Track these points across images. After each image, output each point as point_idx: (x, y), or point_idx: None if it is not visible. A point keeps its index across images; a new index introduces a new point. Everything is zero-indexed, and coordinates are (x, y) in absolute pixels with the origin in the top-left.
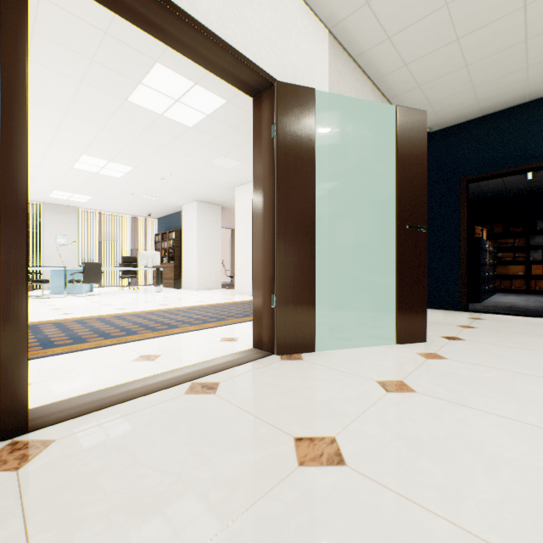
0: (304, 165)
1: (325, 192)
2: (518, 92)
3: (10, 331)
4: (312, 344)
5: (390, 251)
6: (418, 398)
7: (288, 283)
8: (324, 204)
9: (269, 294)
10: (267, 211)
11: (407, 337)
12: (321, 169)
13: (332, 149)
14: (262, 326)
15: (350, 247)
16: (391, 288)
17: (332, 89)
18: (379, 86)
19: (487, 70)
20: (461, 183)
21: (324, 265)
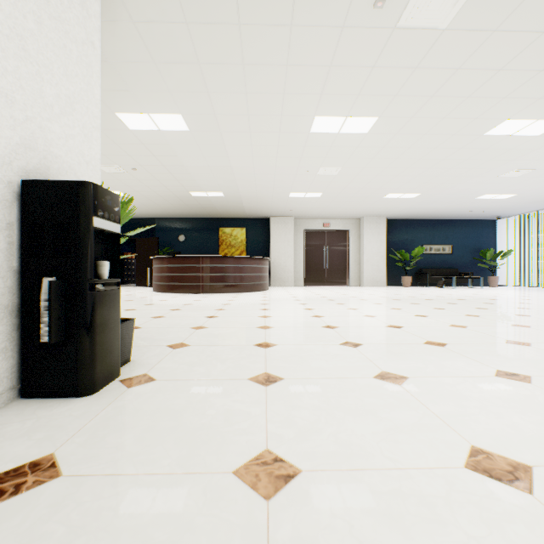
0: None
1: None
2: None
3: None
4: None
5: None
6: None
7: None
8: None
9: None
10: None
11: None
12: None
13: None
14: None
15: None
16: None
17: None
18: None
19: None
20: None
21: None
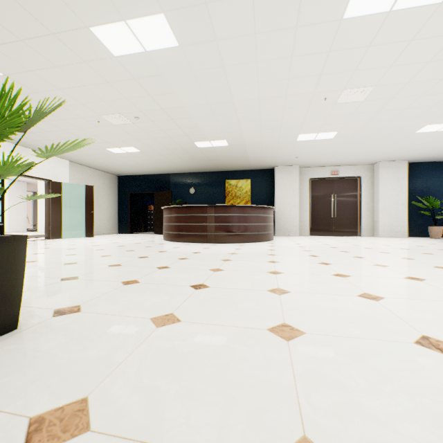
0: (59, 199)
1: (68, 201)
2: (137, 173)
3: (3, 229)
4: (61, 237)
5: (100, 215)
6: (74, 240)
7: (54, 224)
8: (68, 204)
9: (49, 226)
10: (49, 208)
11: (89, 236)
12: (67, 196)
13: (71, 190)
14: (48, 233)
15: (79, 215)
16: (101, 226)
17: (71, 175)
18: (93, 168)
19: (122, 170)
20: (129, 194)
21: (68, 220)
